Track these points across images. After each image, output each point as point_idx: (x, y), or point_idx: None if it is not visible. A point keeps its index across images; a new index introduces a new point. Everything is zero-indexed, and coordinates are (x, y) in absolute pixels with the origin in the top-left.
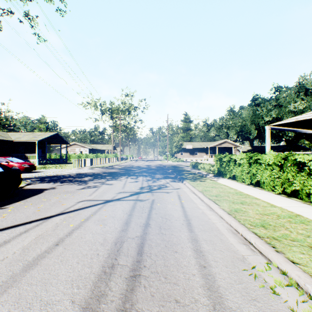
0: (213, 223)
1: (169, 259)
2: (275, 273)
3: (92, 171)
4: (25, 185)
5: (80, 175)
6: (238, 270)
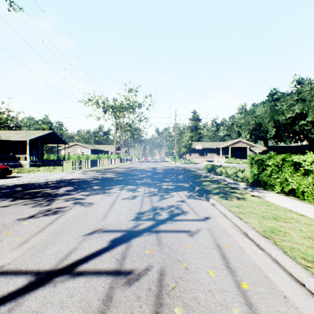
0: None
1: None
2: None
3: (82, 177)
4: None
5: (59, 184)
6: None
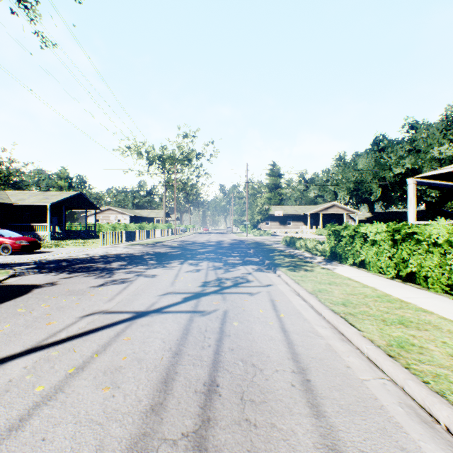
0: (360, 380)
1: None
2: None
3: (129, 252)
4: (4, 278)
5: (107, 259)
6: None
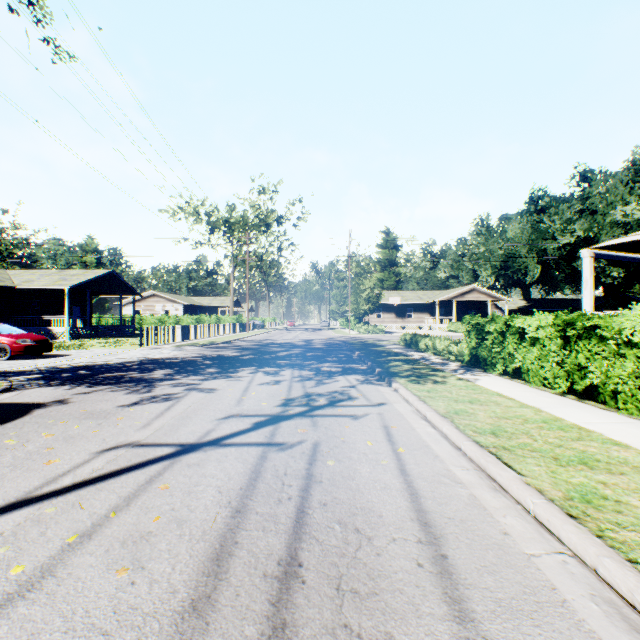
0: (526, 556)
1: None
2: None
3: (180, 355)
4: None
5: (148, 365)
6: None
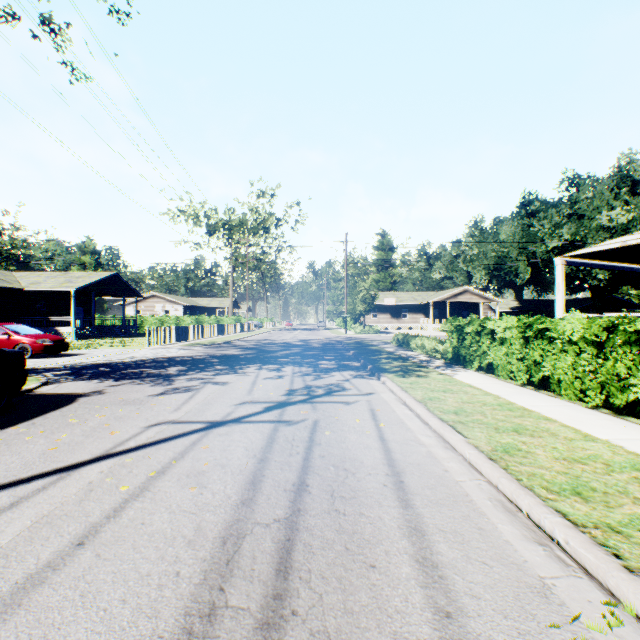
0: (455, 481)
1: (356, 590)
2: (635, 636)
3: (187, 354)
4: (37, 386)
5: (161, 363)
6: (536, 626)
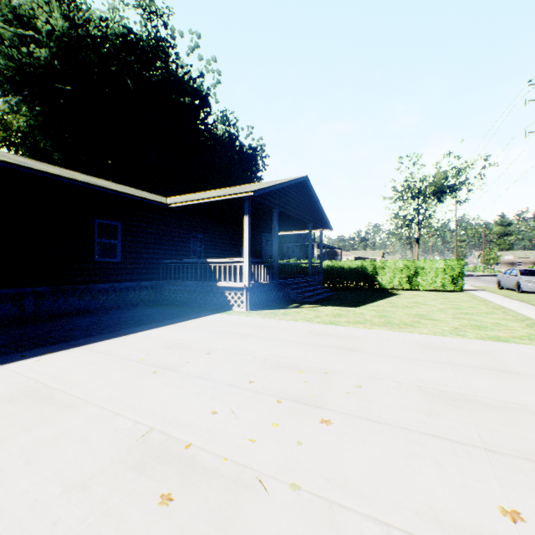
0: None
1: None
2: None
3: None
4: None
5: None
6: None
